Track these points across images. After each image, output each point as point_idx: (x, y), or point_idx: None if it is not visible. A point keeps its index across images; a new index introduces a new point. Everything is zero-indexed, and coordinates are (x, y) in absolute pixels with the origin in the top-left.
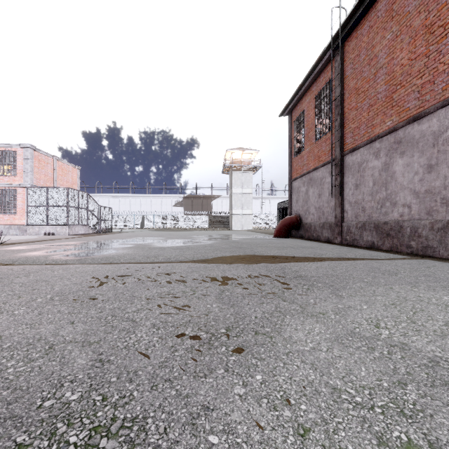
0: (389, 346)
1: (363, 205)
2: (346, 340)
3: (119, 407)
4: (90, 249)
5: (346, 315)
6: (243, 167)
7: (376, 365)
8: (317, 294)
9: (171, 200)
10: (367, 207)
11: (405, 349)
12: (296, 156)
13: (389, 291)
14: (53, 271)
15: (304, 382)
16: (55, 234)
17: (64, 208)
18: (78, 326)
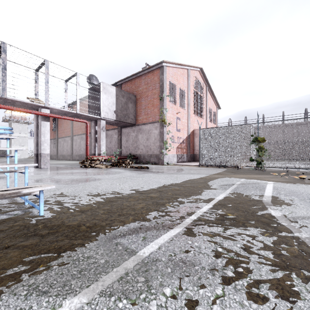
0: None
1: (61, 151)
2: None
3: (25, 162)
4: None
5: None
6: (21, 121)
7: None
8: None
9: None
10: (61, 151)
11: None
12: None
13: None
14: None
15: None
16: None
17: None
18: None
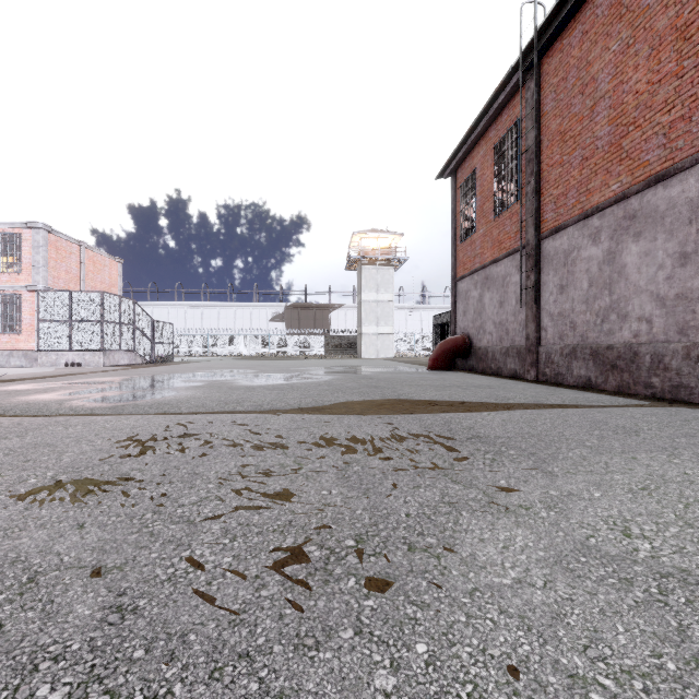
0: (658, 575)
1: (572, 319)
2: (576, 563)
3: None
4: (135, 389)
5: (568, 510)
6: (379, 259)
7: (643, 620)
8: (510, 469)
9: (266, 311)
10: (579, 322)
11: (690, 583)
12: (463, 241)
13: (633, 464)
14: (67, 427)
15: (510, 659)
16: (82, 365)
17: (96, 323)
18: (91, 533)
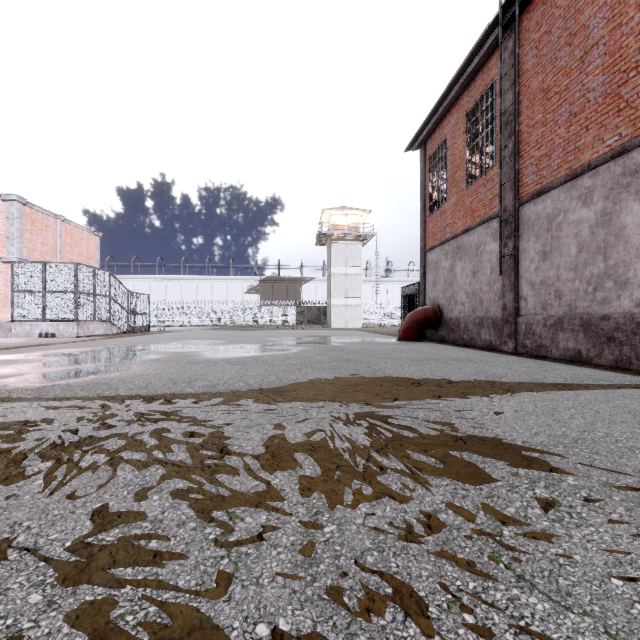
0: None
1: (557, 288)
2: None
3: None
4: (84, 364)
5: None
6: (348, 235)
7: None
8: (602, 533)
9: (242, 284)
10: (565, 290)
11: None
12: (433, 212)
13: None
14: None
15: None
16: (55, 335)
17: (70, 294)
18: None
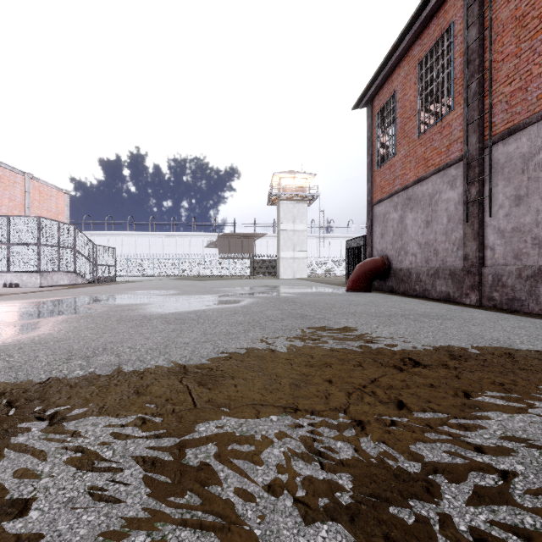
0: None
1: (536, 235)
2: None
3: None
4: None
5: None
6: (295, 196)
7: None
8: None
9: (202, 239)
10: None
11: None
12: (381, 165)
13: None
14: None
15: None
16: (19, 286)
17: (33, 246)
18: None
